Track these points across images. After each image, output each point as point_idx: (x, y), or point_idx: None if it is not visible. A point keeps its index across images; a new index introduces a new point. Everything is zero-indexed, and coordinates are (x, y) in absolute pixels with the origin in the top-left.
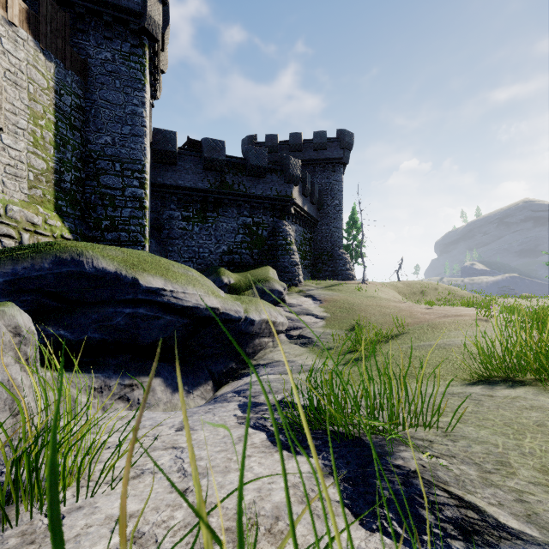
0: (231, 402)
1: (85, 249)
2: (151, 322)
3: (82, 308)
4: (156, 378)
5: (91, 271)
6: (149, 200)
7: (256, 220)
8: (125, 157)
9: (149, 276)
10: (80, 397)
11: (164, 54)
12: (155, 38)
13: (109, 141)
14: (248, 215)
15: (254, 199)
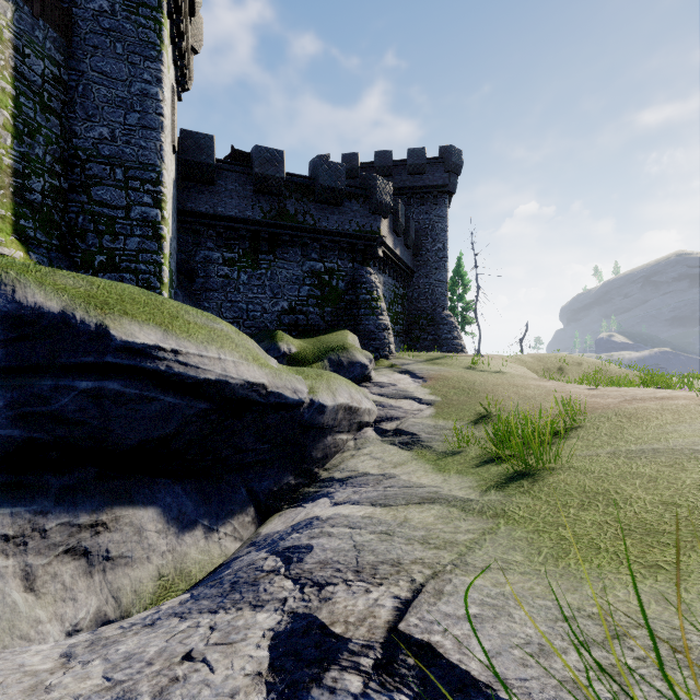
0: (259, 610)
1: (1, 267)
2: (134, 408)
3: None
4: (147, 509)
5: (8, 308)
6: (173, 231)
7: (328, 266)
8: (131, 160)
9: (133, 324)
10: None
11: (197, 25)
12: None
13: (106, 135)
14: (317, 259)
15: (326, 236)
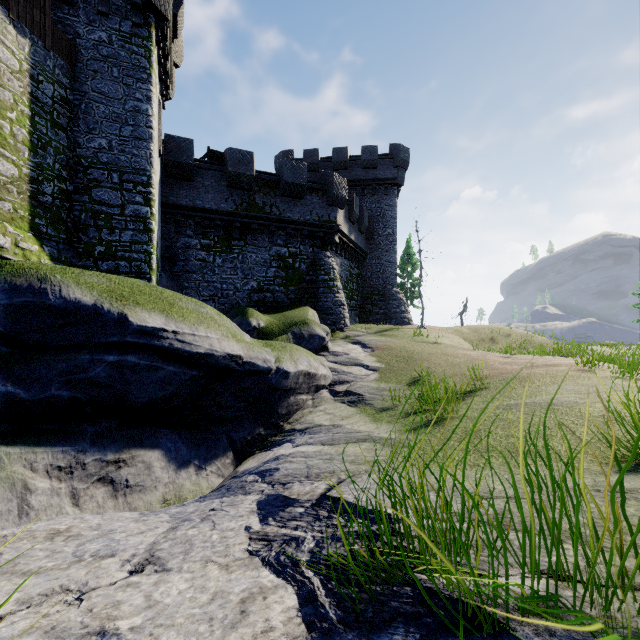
0: (248, 495)
1: (50, 272)
2: (146, 375)
3: (44, 354)
4: (154, 451)
5: (57, 303)
6: (158, 223)
7: (292, 251)
8: (125, 166)
9: (144, 312)
10: (36, 481)
11: (178, 43)
12: (164, 16)
13: (104, 145)
14: (282, 244)
15: (290, 225)
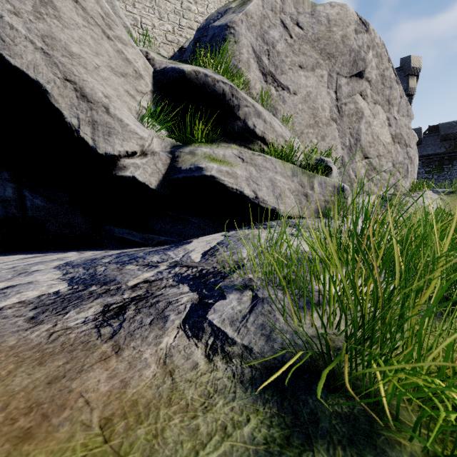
0: None
1: None
2: None
3: None
4: None
5: None
6: None
7: None
8: None
9: None
10: None
11: None
12: (412, 94)
13: None
14: None
15: None
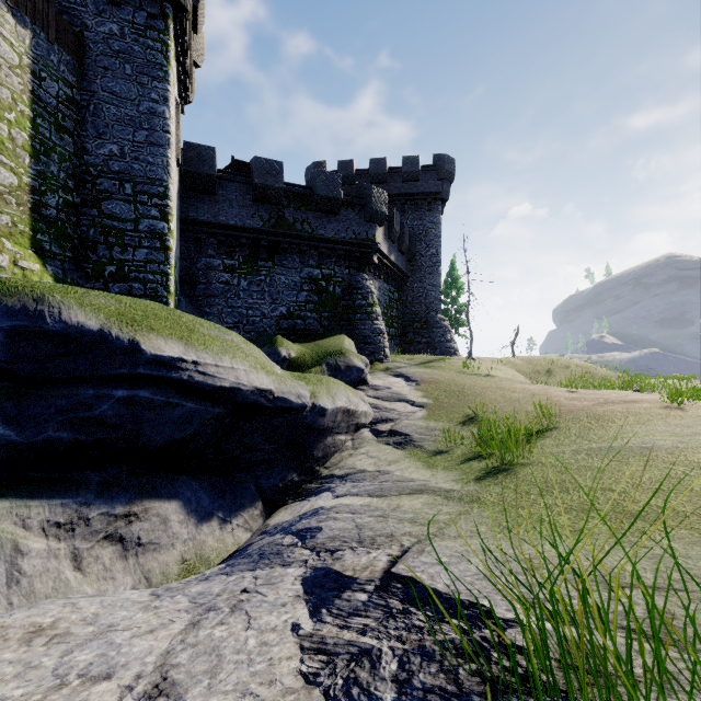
0: (288, 567)
1: (48, 291)
2: (161, 413)
3: (40, 389)
4: (171, 502)
5: (56, 327)
6: (177, 240)
7: (325, 273)
8: (139, 175)
9: (159, 338)
10: (29, 542)
11: (198, 40)
12: (183, 6)
13: (115, 152)
14: (315, 266)
15: (323, 243)
